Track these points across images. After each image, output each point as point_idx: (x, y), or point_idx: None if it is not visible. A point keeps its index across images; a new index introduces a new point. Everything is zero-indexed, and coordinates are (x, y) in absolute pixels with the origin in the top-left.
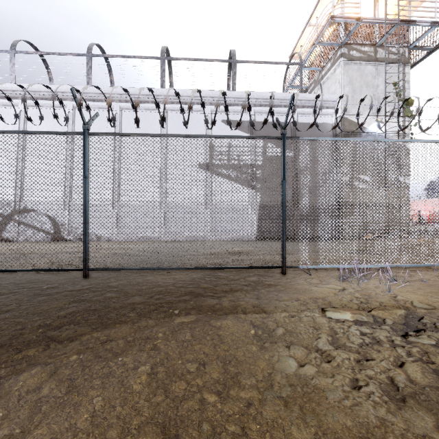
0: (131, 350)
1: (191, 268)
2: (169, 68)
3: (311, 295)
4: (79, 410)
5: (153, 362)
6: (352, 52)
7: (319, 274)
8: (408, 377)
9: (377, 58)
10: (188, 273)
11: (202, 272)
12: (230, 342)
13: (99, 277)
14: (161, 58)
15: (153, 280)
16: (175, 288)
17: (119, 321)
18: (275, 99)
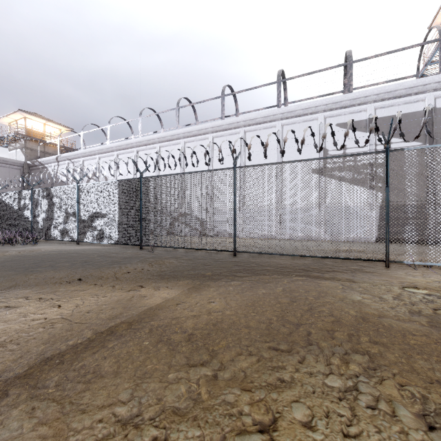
0: (272, 283)
1: (303, 256)
2: (284, 86)
3: (401, 280)
4: (257, 291)
5: (283, 287)
6: None
7: (427, 270)
8: (434, 312)
9: None
10: (301, 260)
11: (312, 260)
12: (324, 288)
13: (242, 257)
14: (277, 82)
15: (277, 261)
16: (292, 266)
17: (262, 274)
18: (401, 89)
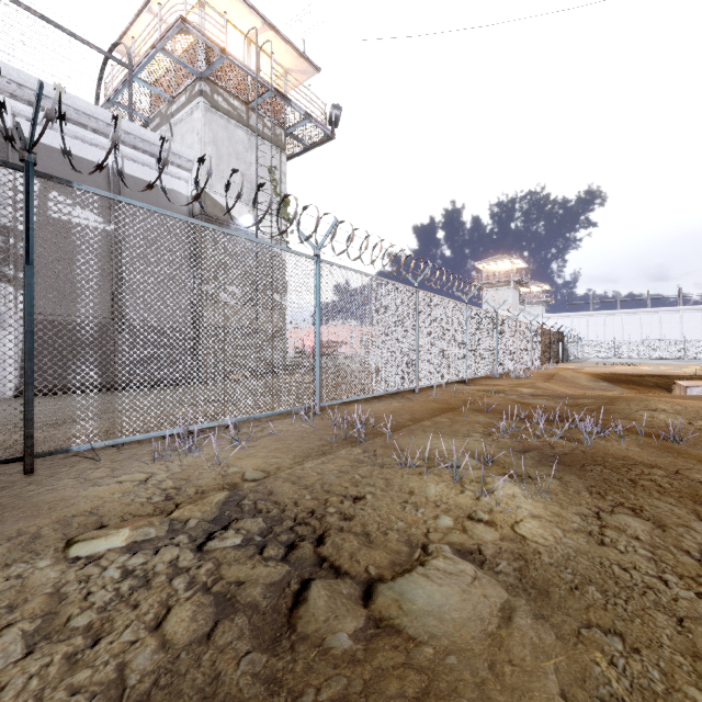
0: None
1: None
2: None
3: (63, 513)
4: None
5: None
6: (217, 97)
7: (120, 454)
8: (162, 644)
9: (251, 125)
10: None
11: None
12: None
13: None
14: None
15: None
16: None
17: None
18: (71, 107)
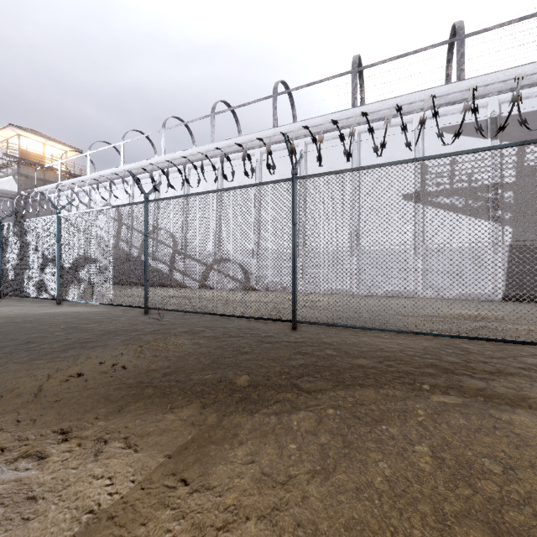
0: (391, 421)
1: (419, 333)
2: (360, 81)
3: None
4: (368, 469)
5: (429, 442)
6: None
7: None
8: None
9: None
10: (413, 339)
11: (435, 340)
12: None
13: (307, 331)
14: (352, 71)
15: (371, 342)
16: (407, 356)
17: (357, 383)
18: None
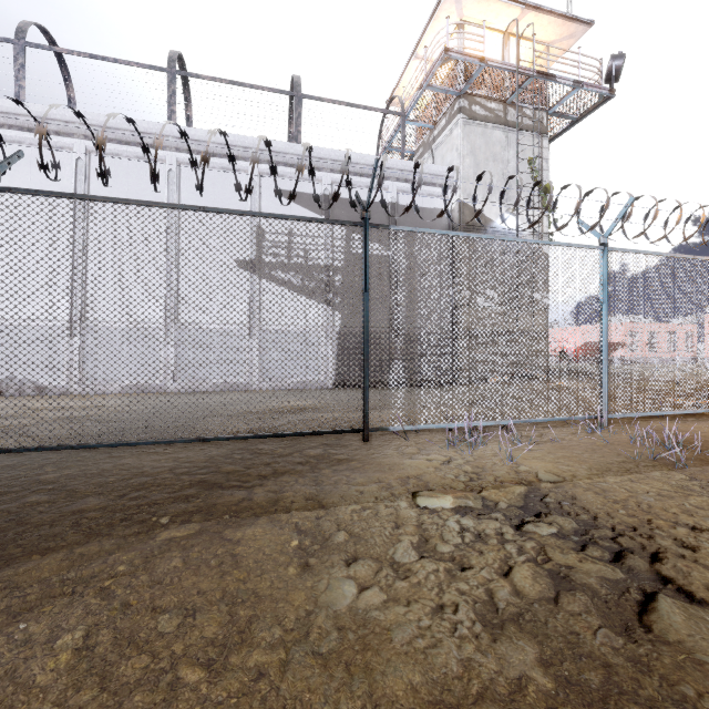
0: (51, 605)
1: (208, 439)
2: (186, 91)
3: (400, 474)
4: None
5: (93, 623)
6: (474, 107)
7: (419, 438)
8: (514, 589)
9: (508, 121)
10: (204, 448)
11: (231, 445)
12: (251, 566)
13: (22, 465)
14: (168, 71)
15: (135, 464)
16: (174, 476)
17: (42, 548)
18: (364, 165)
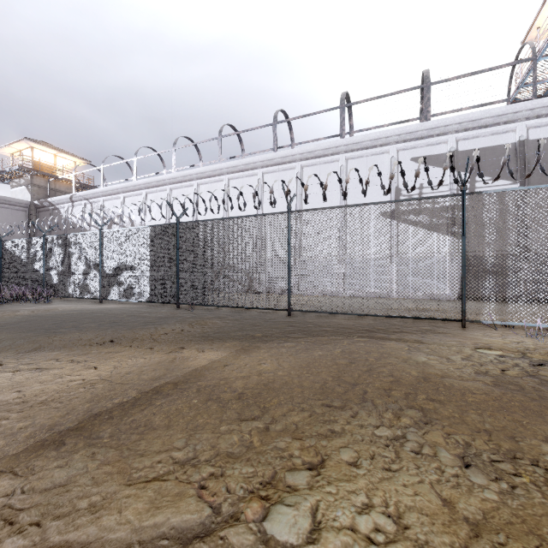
0: (330, 344)
1: (368, 315)
2: (349, 111)
3: (475, 341)
4: (313, 353)
5: (342, 348)
6: None
7: (508, 331)
8: (502, 373)
9: None
10: (366, 320)
11: (379, 320)
12: (388, 349)
13: (298, 317)
14: (340, 107)
15: (338, 321)
16: (355, 326)
17: (320, 335)
18: (488, 118)
